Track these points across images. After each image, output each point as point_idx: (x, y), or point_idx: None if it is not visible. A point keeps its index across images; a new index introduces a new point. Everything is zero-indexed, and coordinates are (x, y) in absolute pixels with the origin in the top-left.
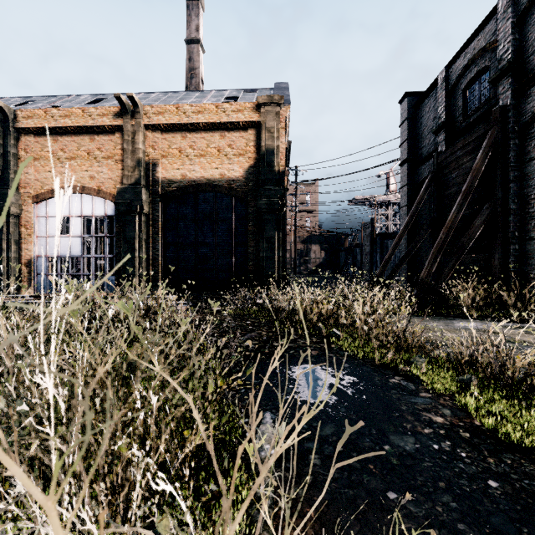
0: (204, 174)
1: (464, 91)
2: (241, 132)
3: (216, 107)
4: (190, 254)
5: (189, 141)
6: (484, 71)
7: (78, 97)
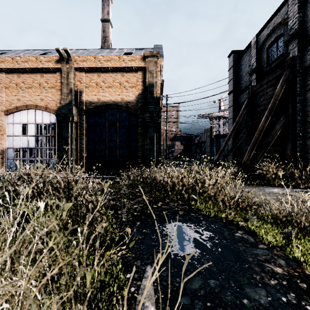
0: (111, 98)
1: (267, 49)
2: (133, 73)
3: (119, 57)
4: (102, 147)
5: (102, 78)
6: (280, 37)
7: (34, 51)
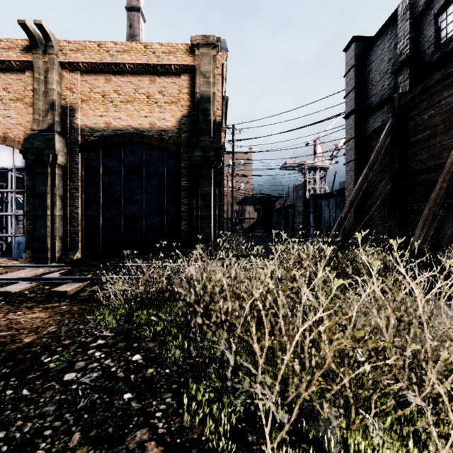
0: (131, 122)
1: (436, 17)
2: (173, 77)
3: (145, 47)
4: (115, 212)
5: (114, 85)
6: None
7: None
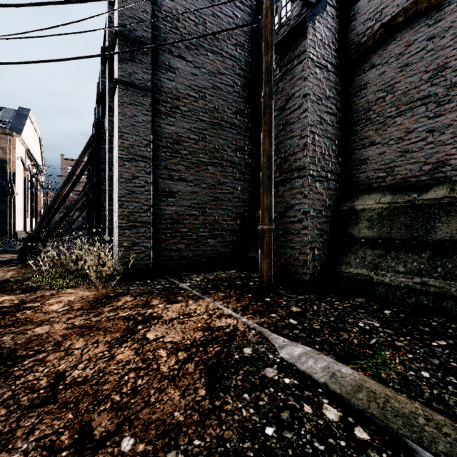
0: None
1: None
2: None
3: None
4: None
5: None
6: None
7: None
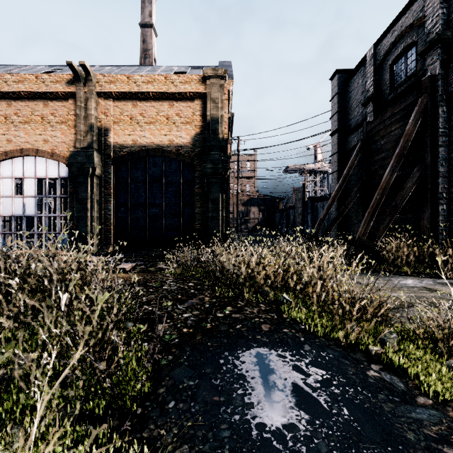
0: (154, 140)
1: (391, 66)
2: (188, 102)
3: (165, 78)
4: (140, 214)
5: (139, 109)
6: (410, 46)
7: (36, 67)
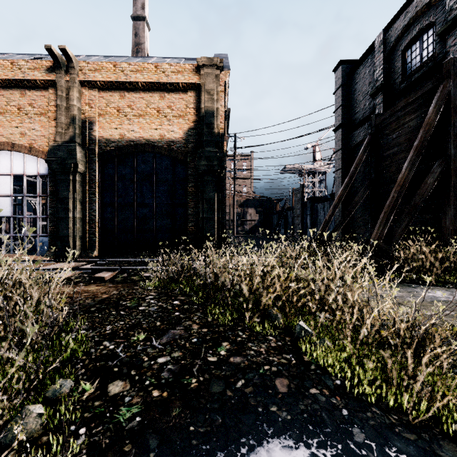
0: (143, 134)
1: (403, 52)
2: (180, 94)
3: (156, 67)
4: (128, 215)
5: (127, 101)
6: (426, 29)
7: (15, 55)
